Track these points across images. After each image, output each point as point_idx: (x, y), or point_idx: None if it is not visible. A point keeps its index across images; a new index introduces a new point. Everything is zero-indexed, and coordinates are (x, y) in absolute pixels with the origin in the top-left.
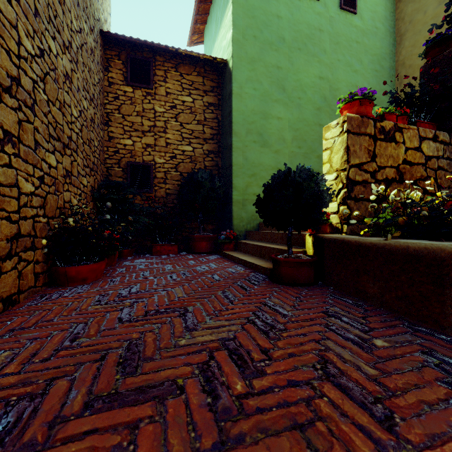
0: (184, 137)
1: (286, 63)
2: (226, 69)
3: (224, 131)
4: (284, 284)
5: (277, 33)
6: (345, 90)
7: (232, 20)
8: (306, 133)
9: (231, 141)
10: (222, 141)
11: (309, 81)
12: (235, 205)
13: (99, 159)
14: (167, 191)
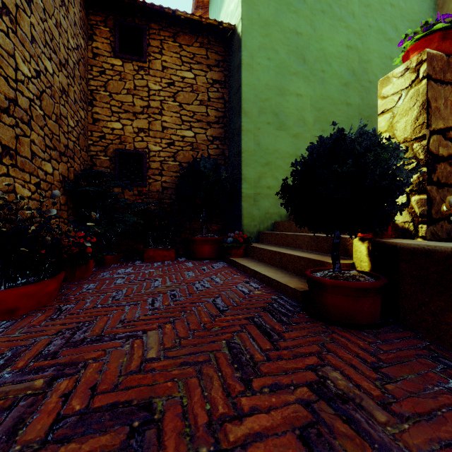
0: (184, 120)
1: (307, 29)
2: (234, 37)
3: (231, 112)
4: (332, 325)
5: None
6: (377, 62)
7: None
8: (331, 114)
9: (240, 122)
10: (229, 125)
11: (335, 51)
12: (245, 201)
13: (78, 144)
14: (164, 185)
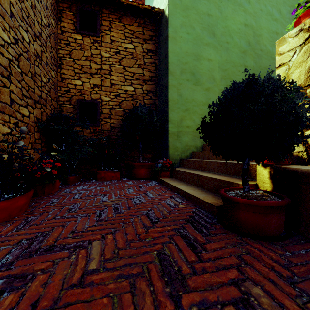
0: (127, 78)
1: (215, 11)
2: (162, 18)
3: (160, 72)
4: (245, 236)
5: None
6: (266, 36)
7: None
8: (233, 73)
9: (167, 79)
10: (159, 82)
11: (236, 27)
12: (171, 137)
13: (50, 96)
14: (112, 125)
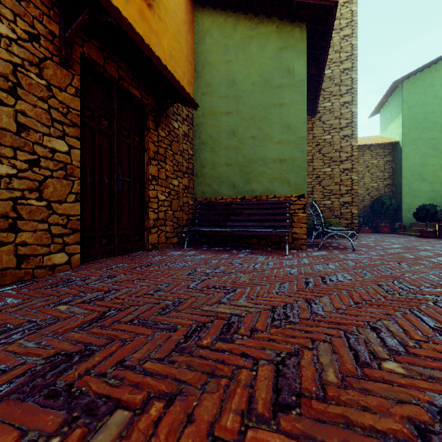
0: (373, 179)
1: (438, 135)
2: (398, 145)
3: (396, 174)
4: (423, 237)
5: (432, 121)
6: None
7: (402, 125)
8: None
9: (401, 181)
10: (395, 179)
11: None
12: (404, 211)
13: None
14: (364, 205)
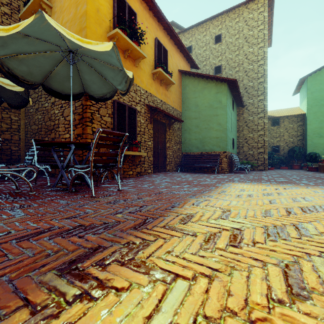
0: (290, 136)
1: None
2: (305, 115)
3: (305, 133)
4: (309, 171)
5: None
6: None
7: (307, 103)
8: None
9: (306, 138)
10: (304, 136)
11: None
12: None
13: None
14: (284, 152)
